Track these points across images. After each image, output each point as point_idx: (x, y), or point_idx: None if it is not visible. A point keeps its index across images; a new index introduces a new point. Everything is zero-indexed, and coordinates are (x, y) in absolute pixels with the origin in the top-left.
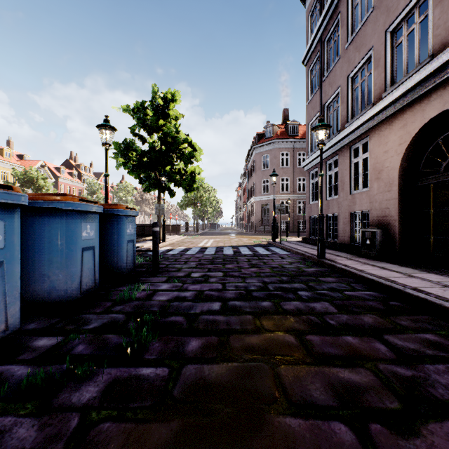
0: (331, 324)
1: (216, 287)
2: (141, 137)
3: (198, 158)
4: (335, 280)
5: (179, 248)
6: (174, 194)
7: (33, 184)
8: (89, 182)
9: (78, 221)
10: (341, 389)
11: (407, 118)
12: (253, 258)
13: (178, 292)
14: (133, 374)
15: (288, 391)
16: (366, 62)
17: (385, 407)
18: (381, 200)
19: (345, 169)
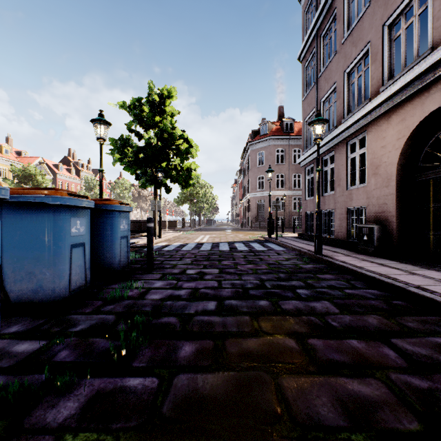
0: (334, 326)
1: (211, 284)
2: (137, 134)
3: (194, 154)
4: (334, 277)
5: (175, 244)
6: (170, 190)
7: (31, 181)
8: (87, 178)
9: (67, 216)
10: (351, 404)
11: (405, 113)
12: (249, 254)
13: (172, 290)
14: (119, 385)
15: (292, 408)
16: (363, 56)
17: (404, 429)
18: (378, 196)
19: (341, 165)
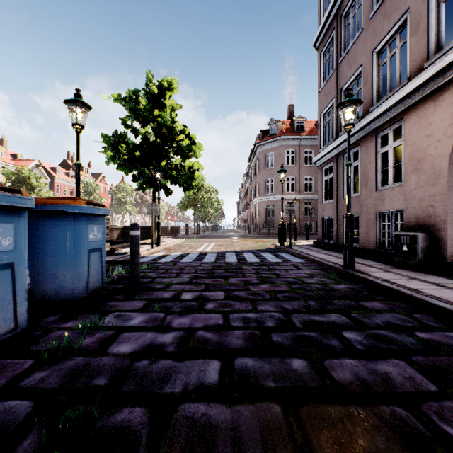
0: None
1: (214, 321)
2: (133, 129)
3: (197, 153)
4: (385, 306)
5: (174, 254)
6: (170, 193)
7: (25, 184)
8: (86, 182)
9: None
10: None
11: None
12: (262, 268)
13: (154, 332)
14: None
15: None
16: (398, 30)
17: None
18: (421, 197)
19: (369, 161)
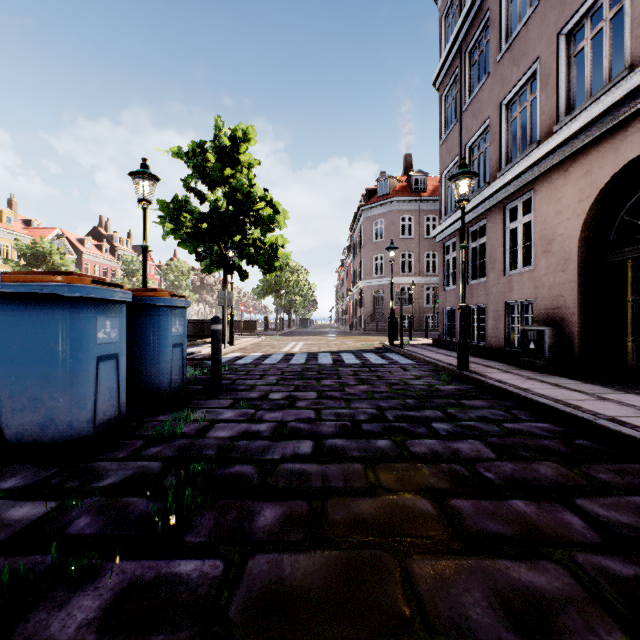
0: (488, 479)
1: (306, 415)
2: (198, 194)
3: (281, 223)
4: (487, 404)
5: (253, 355)
6: (246, 276)
7: (45, 263)
8: (126, 259)
9: (91, 315)
10: (517, 602)
11: (591, 162)
12: (362, 370)
13: (248, 423)
14: (163, 572)
15: (427, 608)
16: (528, 80)
17: None
18: (551, 285)
19: (497, 239)
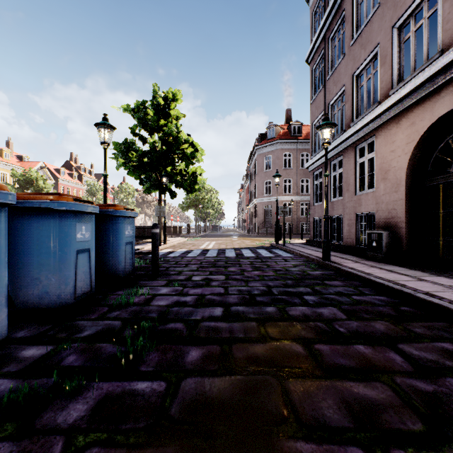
0: (341, 332)
1: (218, 291)
2: (141, 138)
3: (199, 158)
4: (342, 283)
5: (180, 250)
6: (175, 195)
7: (32, 186)
8: (89, 183)
9: (73, 222)
10: (356, 406)
11: (415, 117)
12: (256, 261)
13: (178, 296)
14: (127, 389)
15: (298, 410)
16: (372, 59)
17: (407, 429)
18: (387, 201)
19: (350, 169)
